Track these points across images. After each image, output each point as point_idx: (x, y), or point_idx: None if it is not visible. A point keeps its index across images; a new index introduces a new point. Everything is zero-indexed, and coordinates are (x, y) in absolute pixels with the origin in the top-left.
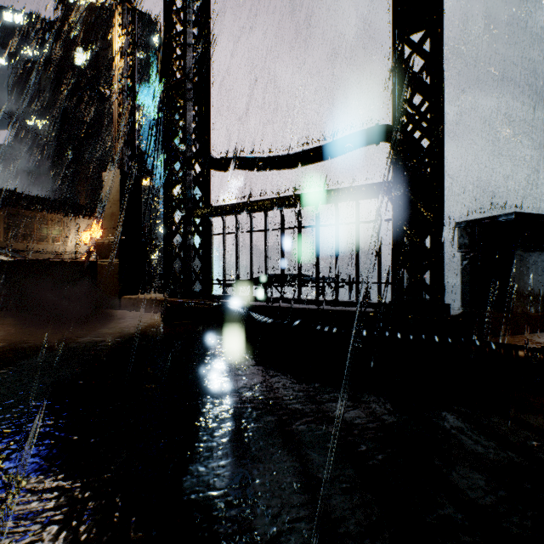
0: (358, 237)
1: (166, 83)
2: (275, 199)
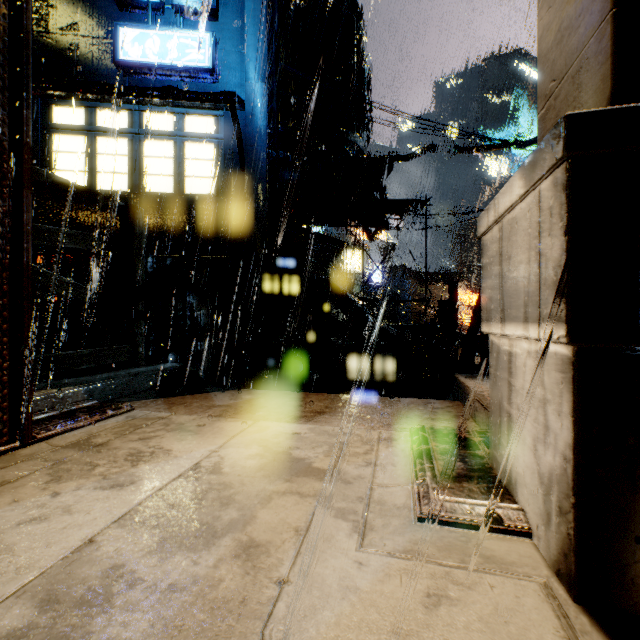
0: None
1: None
2: None
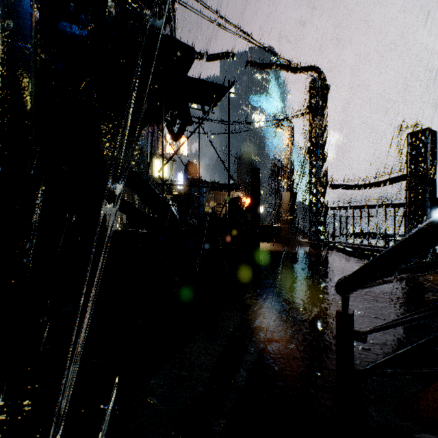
0: (394, 222)
1: (309, 160)
2: (356, 206)
